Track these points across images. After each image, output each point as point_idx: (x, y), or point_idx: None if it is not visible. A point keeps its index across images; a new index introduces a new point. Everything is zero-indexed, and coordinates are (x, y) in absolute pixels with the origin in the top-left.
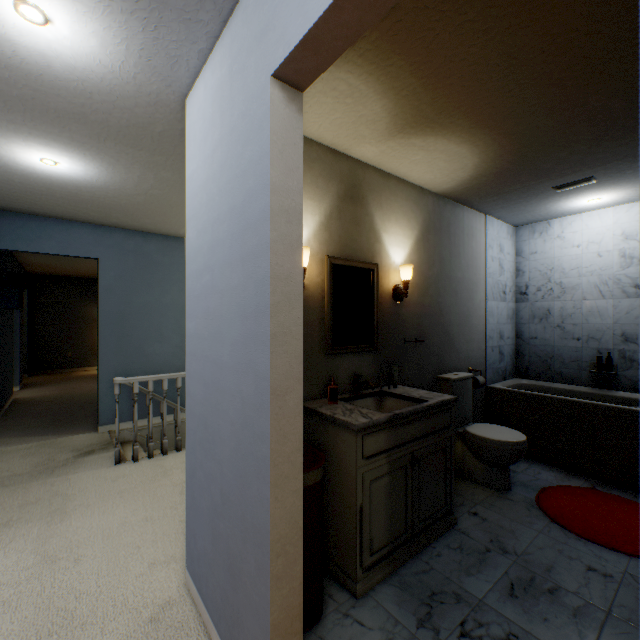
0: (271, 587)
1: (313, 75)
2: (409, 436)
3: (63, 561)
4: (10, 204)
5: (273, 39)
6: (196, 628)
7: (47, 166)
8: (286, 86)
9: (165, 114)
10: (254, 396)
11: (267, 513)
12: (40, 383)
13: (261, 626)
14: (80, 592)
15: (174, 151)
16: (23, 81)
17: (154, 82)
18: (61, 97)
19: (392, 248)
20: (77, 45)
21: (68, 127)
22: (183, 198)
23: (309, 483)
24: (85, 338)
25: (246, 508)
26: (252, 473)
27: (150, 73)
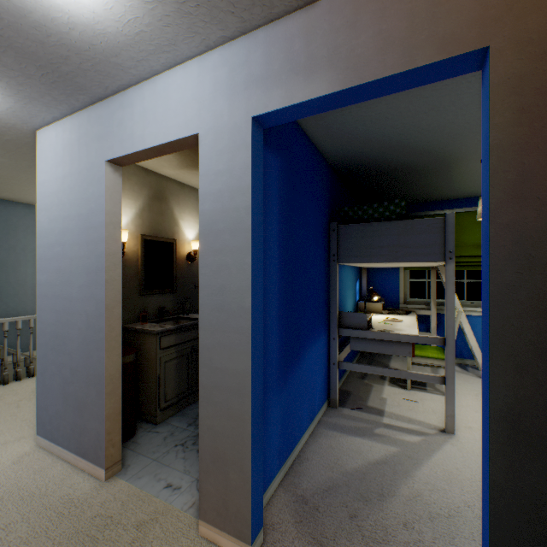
0: (106, 398)
1: (128, 164)
2: (190, 338)
3: None
4: None
5: (107, 145)
6: (51, 458)
7: None
8: (114, 165)
9: (16, 133)
10: (95, 311)
11: (103, 364)
12: None
13: (100, 420)
14: None
15: (16, 150)
16: None
17: (14, 120)
18: None
19: (187, 229)
20: None
21: None
22: (14, 174)
23: (127, 362)
24: None
25: (90, 369)
26: (94, 350)
27: (12, 116)
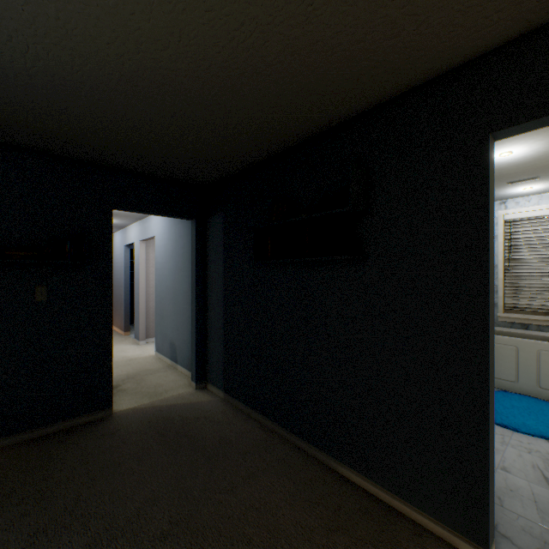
0: None
1: None
2: None
3: None
4: None
5: None
6: None
7: None
8: None
9: None
10: None
11: None
12: None
13: None
14: None
15: None
16: None
17: None
18: None
19: None
20: None
21: None
22: None
23: None
24: None
25: None
26: None
27: None
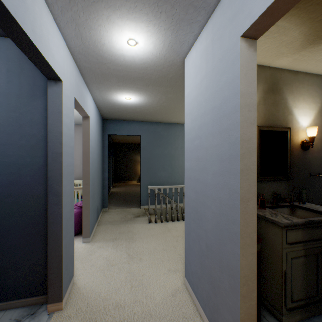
0: (240, 300)
1: (265, 29)
2: (319, 235)
3: (135, 258)
4: (113, 117)
5: (241, 17)
6: (192, 306)
7: (127, 100)
8: (247, 39)
9: (174, 68)
10: (228, 200)
11: (237, 261)
12: (118, 186)
13: (233, 318)
14: (143, 273)
15: (175, 84)
16: (125, 69)
17: (172, 56)
18: (136, 72)
19: (300, 117)
20: (145, 49)
21: (136, 83)
22: (175, 105)
23: None
24: (132, 168)
25: (222, 256)
26: (226, 239)
27: (171, 52)
